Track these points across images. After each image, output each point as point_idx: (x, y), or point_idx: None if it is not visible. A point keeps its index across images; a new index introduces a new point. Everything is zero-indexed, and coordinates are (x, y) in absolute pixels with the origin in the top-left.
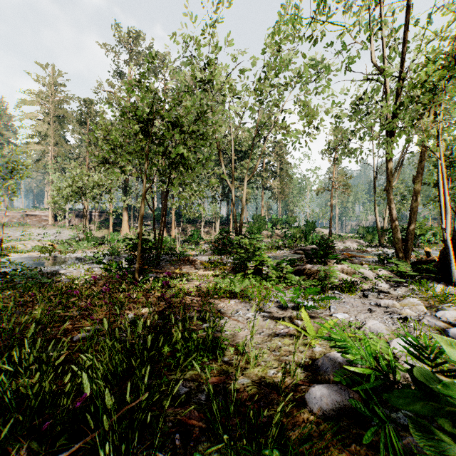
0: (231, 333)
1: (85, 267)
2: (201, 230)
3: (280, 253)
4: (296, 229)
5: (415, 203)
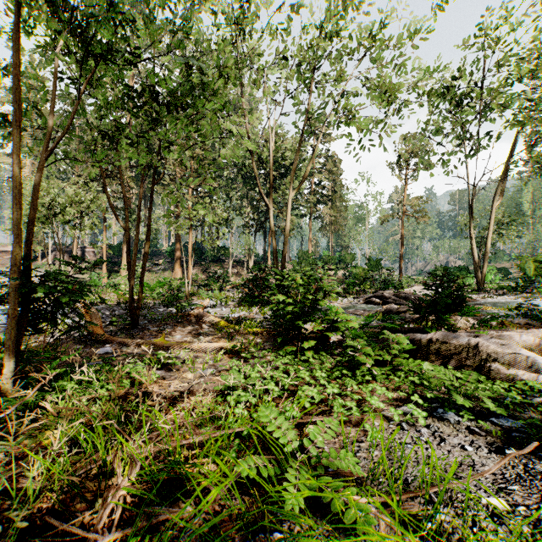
0: None
1: None
2: (229, 271)
3: (344, 302)
4: (359, 267)
5: None
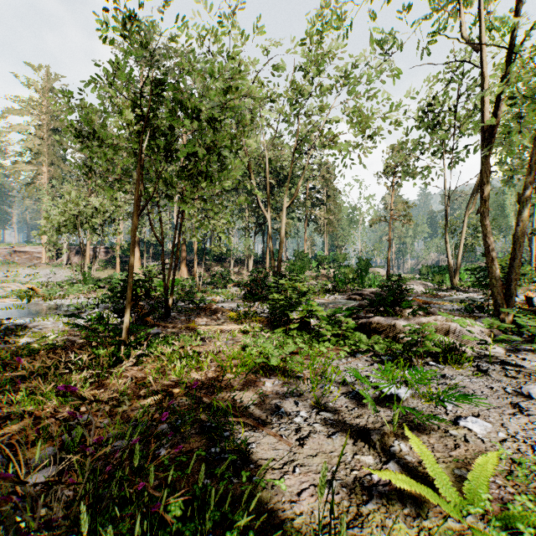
0: (266, 484)
1: (67, 319)
2: (230, 270)
3: (330, 298)
4: (347, 268)
5: (520, 231)
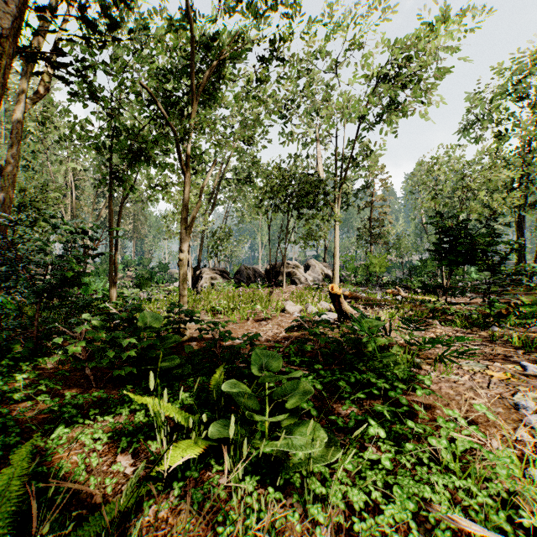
0: None
1: None
2: None
3: None
4: (145, 270)
5: (199, 257)
